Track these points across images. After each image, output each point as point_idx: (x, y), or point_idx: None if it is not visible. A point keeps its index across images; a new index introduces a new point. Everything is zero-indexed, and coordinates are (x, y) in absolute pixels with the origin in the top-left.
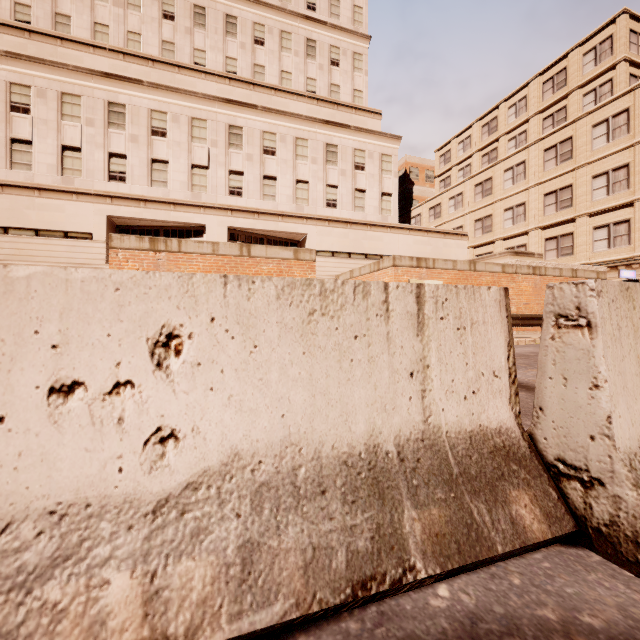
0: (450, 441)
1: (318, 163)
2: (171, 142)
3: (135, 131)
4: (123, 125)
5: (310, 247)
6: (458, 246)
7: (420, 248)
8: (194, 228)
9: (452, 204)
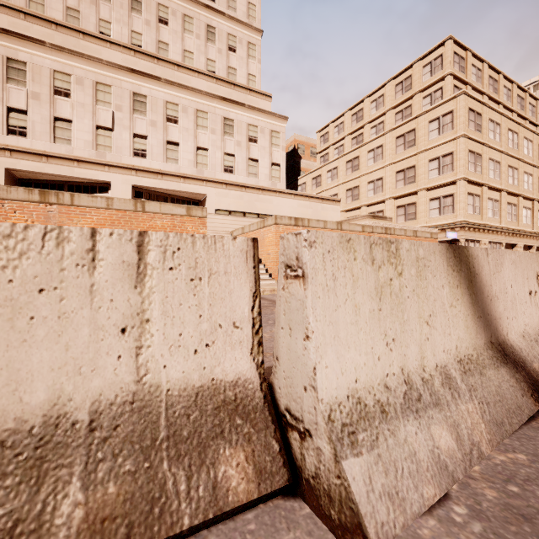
0: (169, 400)
1: (217, 134)
2: (75, 103)
3: (37, 89)
4: (23, 82)
5: (209, 206)
6: (333, 210)
7: (303, 210)
8: (99, 184)
9: (329, 176)
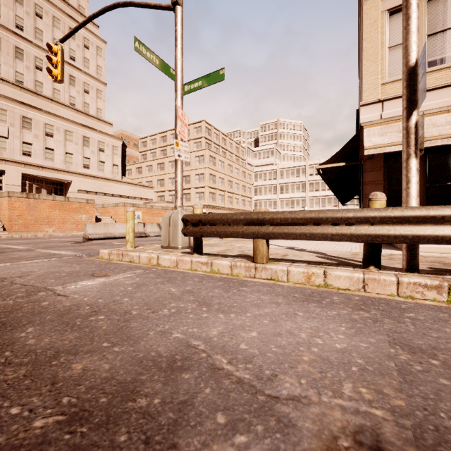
0: (140, 232)
1: (79, 145)
2: None
3: None
4: None
5: (74, 188)
6: (149, 192)
7: (132, 192)
8: None
9: (147, 169)
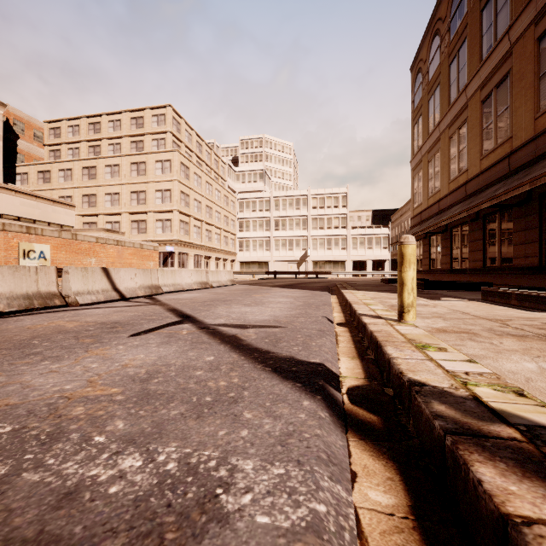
0: (43, 293)
1: None
2: None
3: None
4: None
5: None
6: (67, 214)
7: (28, 210)
8: None
9: (62, 175)
